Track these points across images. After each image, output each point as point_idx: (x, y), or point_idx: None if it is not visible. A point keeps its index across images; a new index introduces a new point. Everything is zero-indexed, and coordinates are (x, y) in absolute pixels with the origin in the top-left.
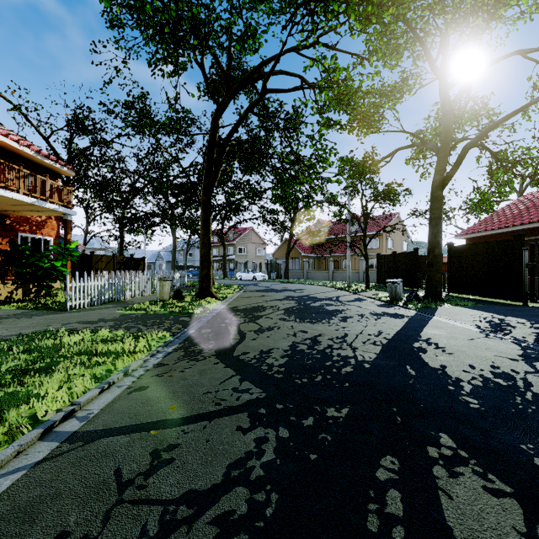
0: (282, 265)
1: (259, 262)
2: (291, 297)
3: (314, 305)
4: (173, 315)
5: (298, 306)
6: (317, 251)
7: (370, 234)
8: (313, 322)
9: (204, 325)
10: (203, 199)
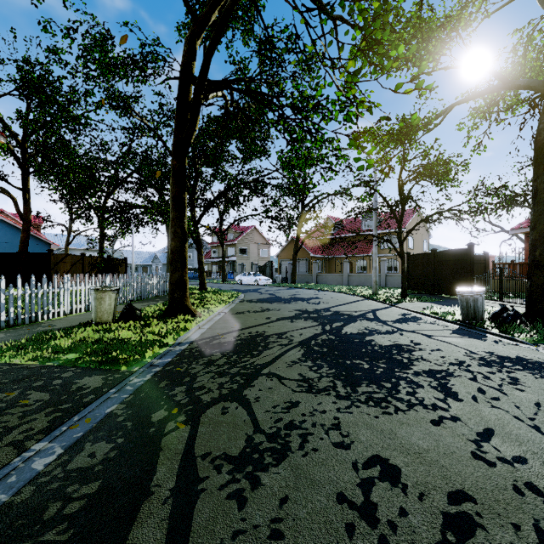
0: (288, 267)
1: (263, 264)
2: (306, 313)
3: (349, 331)
4: (75, 367)
5: (323, 334)
6: (327, 251)
7: (388, 232)
8: (383, 403)
9: (113, 413)
10: (173, 164)
